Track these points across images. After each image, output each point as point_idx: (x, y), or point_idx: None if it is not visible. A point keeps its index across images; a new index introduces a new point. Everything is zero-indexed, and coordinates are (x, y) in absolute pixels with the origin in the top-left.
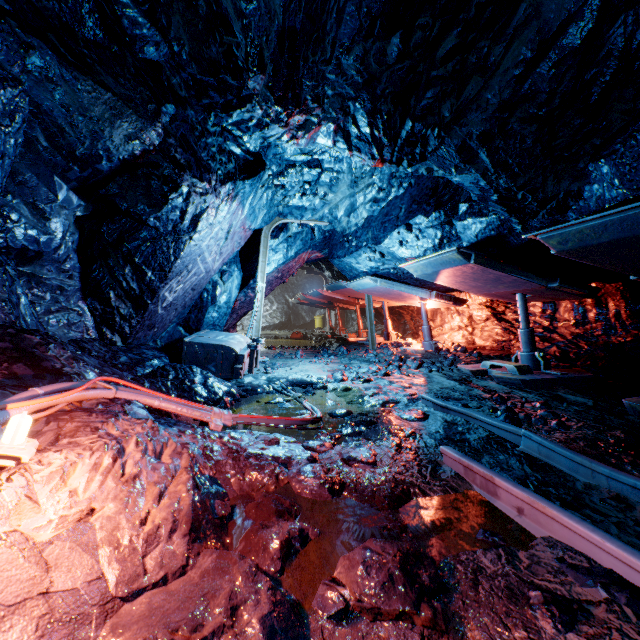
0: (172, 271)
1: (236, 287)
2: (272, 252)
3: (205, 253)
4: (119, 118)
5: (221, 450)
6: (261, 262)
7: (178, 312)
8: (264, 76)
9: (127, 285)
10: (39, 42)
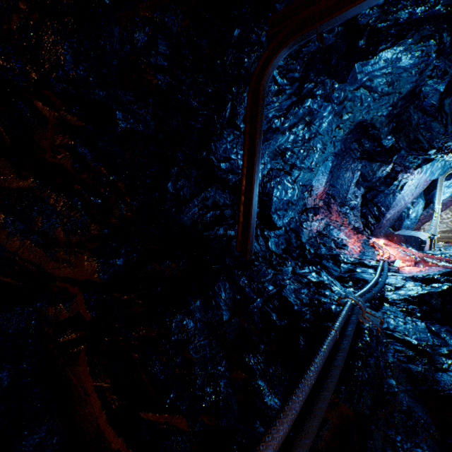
0: (390, 207)
1: (420, 209)
2: (445, 188)
3: (404, 197)
4: (380, 168)
5: (419, 258)
6: (437, 195)
7: (389, 222)
8: (434, 150)
9: (374, 213)
10: (364, 160)
